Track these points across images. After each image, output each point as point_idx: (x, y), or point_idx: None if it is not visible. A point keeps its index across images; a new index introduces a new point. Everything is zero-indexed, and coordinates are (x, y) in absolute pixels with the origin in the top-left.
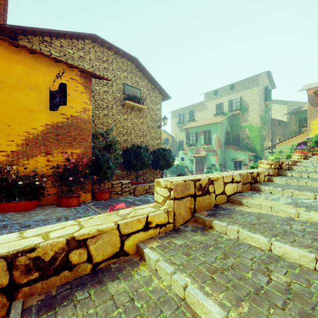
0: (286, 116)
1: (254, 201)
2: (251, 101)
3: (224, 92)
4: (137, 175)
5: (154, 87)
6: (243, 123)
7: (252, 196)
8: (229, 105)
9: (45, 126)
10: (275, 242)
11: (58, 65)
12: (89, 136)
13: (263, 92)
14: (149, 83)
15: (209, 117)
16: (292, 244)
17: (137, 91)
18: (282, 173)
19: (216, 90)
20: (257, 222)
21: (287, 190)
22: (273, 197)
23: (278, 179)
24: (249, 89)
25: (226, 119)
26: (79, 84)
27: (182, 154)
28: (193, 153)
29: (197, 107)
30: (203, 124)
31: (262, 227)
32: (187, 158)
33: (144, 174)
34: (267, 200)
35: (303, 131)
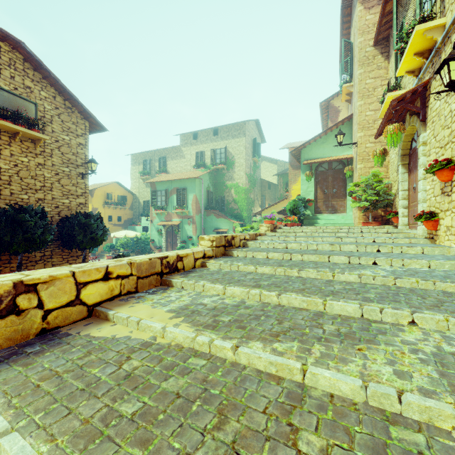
0: (276, 177)
1: (125, 313)
2: (238, 154)
3: (206, 137)
4: (19, 262)
5: (72, 106)
6: (229, 182)
7: (141, 299)
8: (212, 155)
9: None
10: (9, 435)
11: None
12: None
13: (251, 144)
14: (60, 96)
15: (187, 169)
16: (41, 433)
17: (29, 105)
18: (229, 252)
19: (196, 132)
20: (65, 369)
21: (200, 282)
22: (171, 298)
23: (213, 262)
24: (235, 138)
25: (207, 174)
26: None
27: (146, 222)
28: (162, 220)
29: (170, 153)
30: (176, 178)
31: (55, 382)
32: (153, 228)
33: (46, 259)
34: (152, 306)
35: (287, 197)
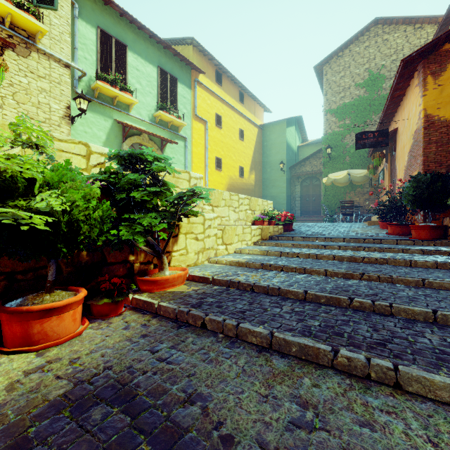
0: None
1: None
2: None
3: None
4: None
5: None
6: None
7: None
8: None
9: (408, 155)
10: None
11: (411, 85)
12: (421, 148)
13: None
14: None
15: None
16: None
17: None
18: None
19: None
20: None
21: None
22: None
23: None
24: None
25: None
26: (417, 87)
27: None
28: None
29: None
30: None
31: None
32: None
33: None
34: None
35: None
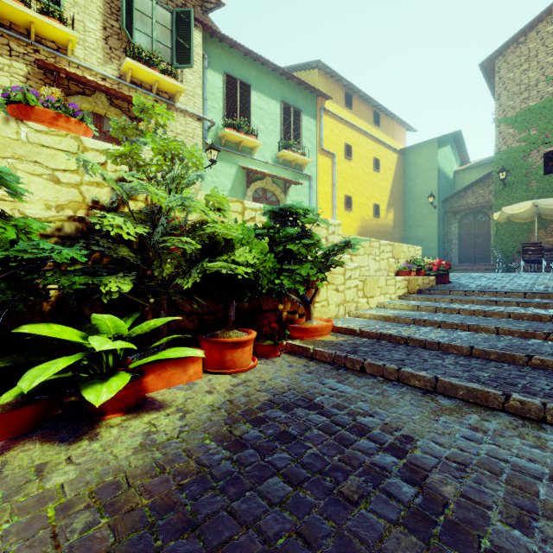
0: None
1: None
2: None
3: None
4: None
5: None
6: None
7: None
8: None
9: None
10: None
11: None
12: None
13: None
14: None
15: None
16: None
17: None
18: None
19: None
20: None
21: None
22: None
23: None
24: None
25: None
26: None
27: None
28: None
29: None
30: None
31: None
32: None
33: None
34: None
35: None
